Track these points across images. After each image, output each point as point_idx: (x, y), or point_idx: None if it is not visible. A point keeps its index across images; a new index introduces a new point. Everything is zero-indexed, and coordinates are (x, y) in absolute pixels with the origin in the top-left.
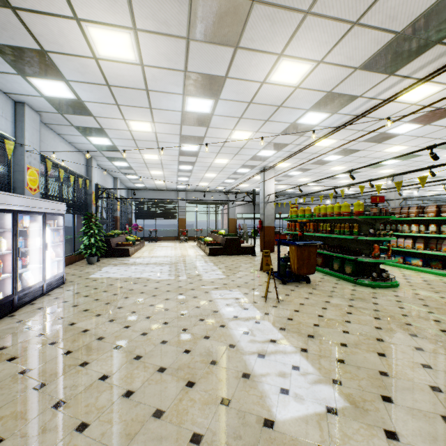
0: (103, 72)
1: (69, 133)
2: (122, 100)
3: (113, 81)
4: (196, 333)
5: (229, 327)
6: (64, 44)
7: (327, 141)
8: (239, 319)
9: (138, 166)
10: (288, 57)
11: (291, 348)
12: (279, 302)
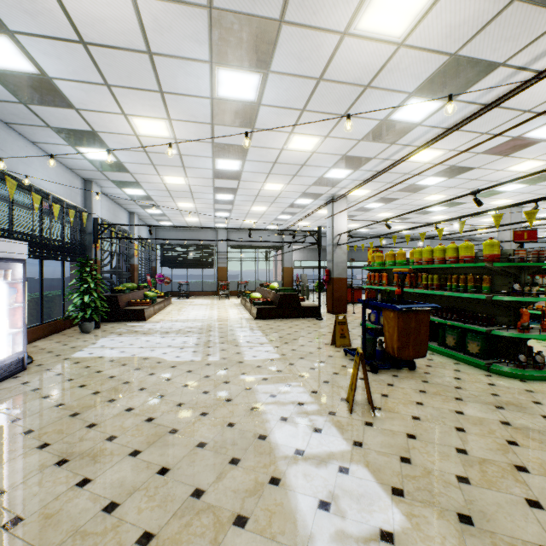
0: (67, 12)
1: (48, 140)
2: (113, 74)
3: (90, 32)
4: (219, 505)
5: (288, 486)
6: None
7: (430, 152)
8: (307, 460)
9: (159, 196)
10: None
11: None
12: (374, 413)
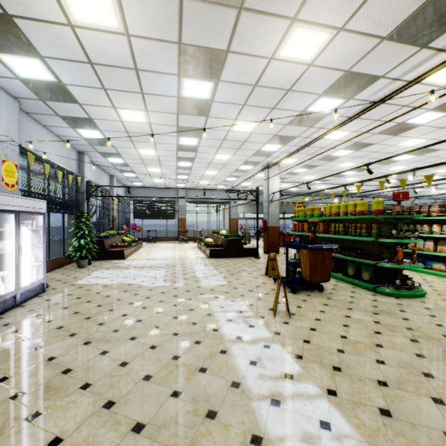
0: (83, 45)
1: (55, 124)
2: (109, 82)
3: (96, 57)
4: (189, 363)
5: (232, 354)
6: (30, 5)
7: (339, 133)
8: (244, 341)
9: (134, 163)
10: (302, 22)
11: (314, 389)
12: (290, 316)
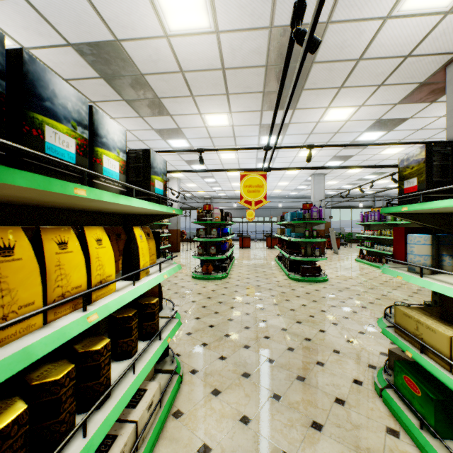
0: None
1: None
2: None
3: None
4: None
5: None
6: None
7: None
8: None
9: None
10: None
11: None
12: None
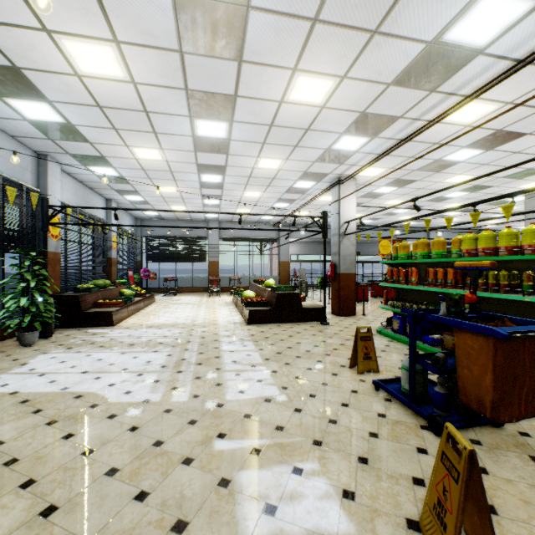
0: None
1: None
2: None
3: None
4: None
5: None
6: None
7: (478, 107)
8: None
9: (134, 177)
10: None
11: None
12: None
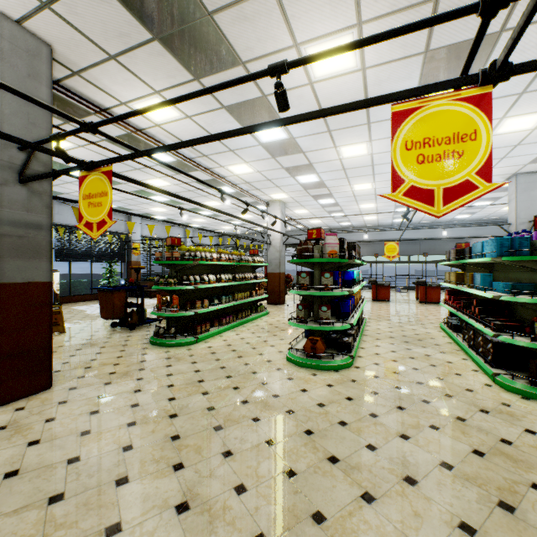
0: None
1: None
2: None
3: None
4: None
5: None
6: None
7: (237, 167)
8: None
9: (174, 217)
10: None
11: None
12: None
